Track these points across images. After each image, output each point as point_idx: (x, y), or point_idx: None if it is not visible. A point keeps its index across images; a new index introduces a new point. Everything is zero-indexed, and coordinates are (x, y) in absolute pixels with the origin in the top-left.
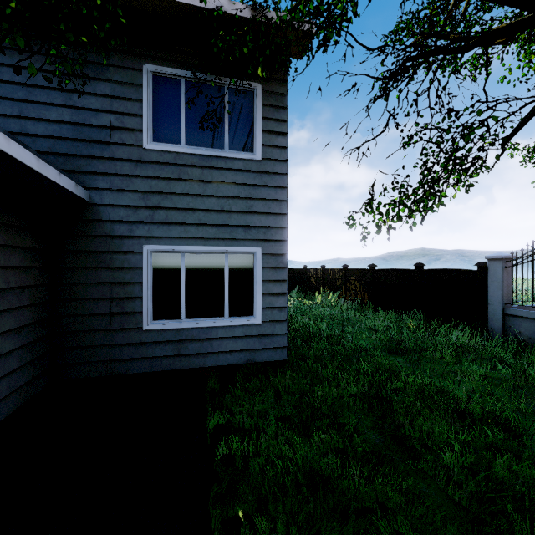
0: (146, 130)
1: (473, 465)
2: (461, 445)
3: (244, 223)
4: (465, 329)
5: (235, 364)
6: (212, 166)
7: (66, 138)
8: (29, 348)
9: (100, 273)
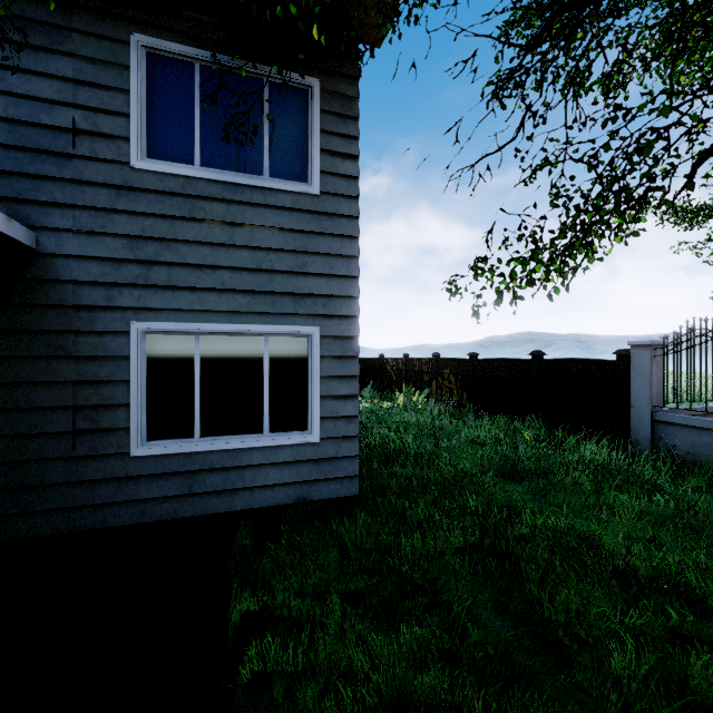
0: (136, 139)
1: (654, 670)
2: (630, 635)
3: (293, 290)
4: (602, 442)
5: (279, 504)
6: (244, 201)
7: None
8: None
9: (57, 367)
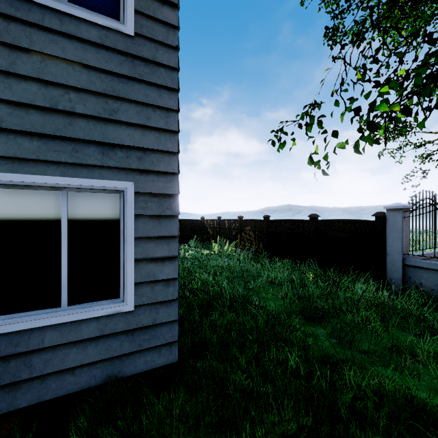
0: None
1: None
2: None
3: (101, 138)
4: (371, 283)
5: (82, 389)
6: (31, 21)
7: None
8: None
9: None
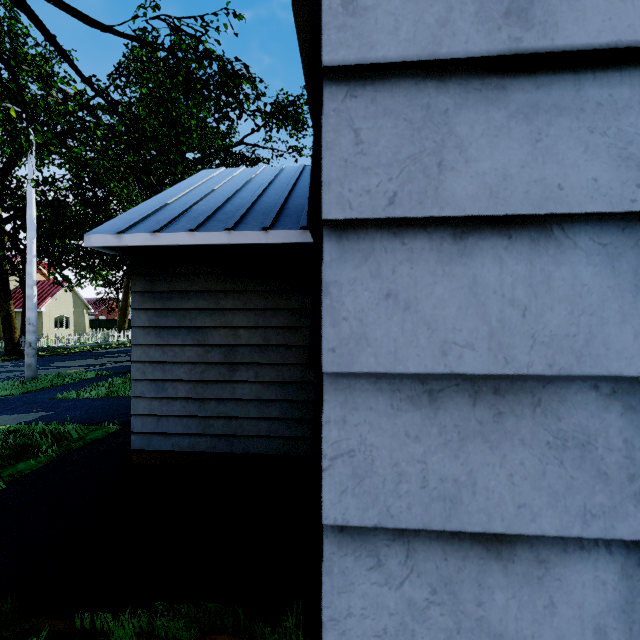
0: None
1: None
2: None
3: None
4: None
5: None
6: None
7: None
8: (299, 405)
9: None
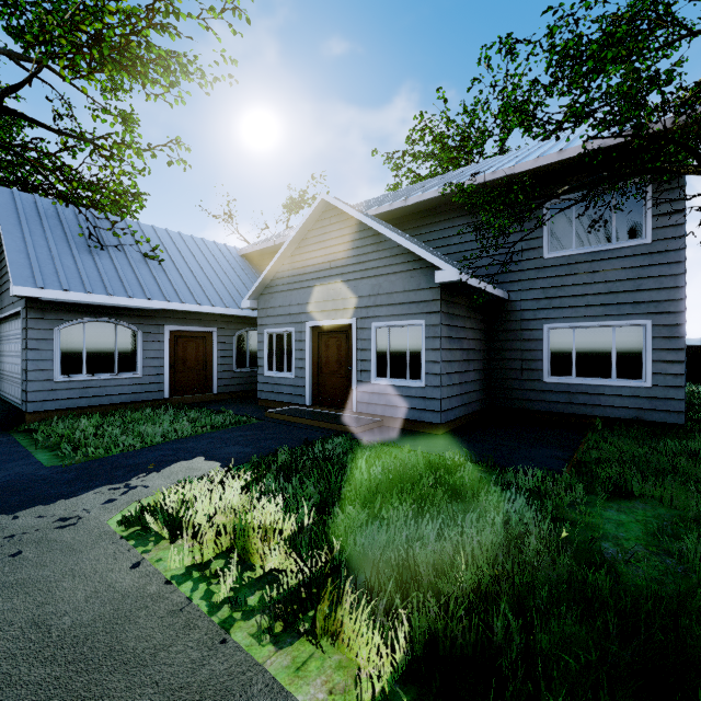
0: (545, 246)
1: None
2: None
3: (632, 300)
4: None
5: (622, 418)
6: (599, 259)
7: (496, 264)
8: (482, 382)
9: (515, 344)
